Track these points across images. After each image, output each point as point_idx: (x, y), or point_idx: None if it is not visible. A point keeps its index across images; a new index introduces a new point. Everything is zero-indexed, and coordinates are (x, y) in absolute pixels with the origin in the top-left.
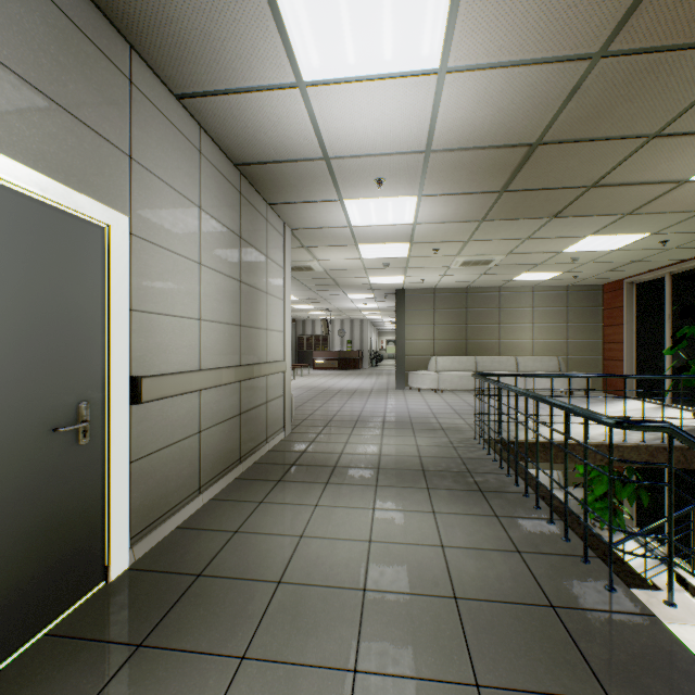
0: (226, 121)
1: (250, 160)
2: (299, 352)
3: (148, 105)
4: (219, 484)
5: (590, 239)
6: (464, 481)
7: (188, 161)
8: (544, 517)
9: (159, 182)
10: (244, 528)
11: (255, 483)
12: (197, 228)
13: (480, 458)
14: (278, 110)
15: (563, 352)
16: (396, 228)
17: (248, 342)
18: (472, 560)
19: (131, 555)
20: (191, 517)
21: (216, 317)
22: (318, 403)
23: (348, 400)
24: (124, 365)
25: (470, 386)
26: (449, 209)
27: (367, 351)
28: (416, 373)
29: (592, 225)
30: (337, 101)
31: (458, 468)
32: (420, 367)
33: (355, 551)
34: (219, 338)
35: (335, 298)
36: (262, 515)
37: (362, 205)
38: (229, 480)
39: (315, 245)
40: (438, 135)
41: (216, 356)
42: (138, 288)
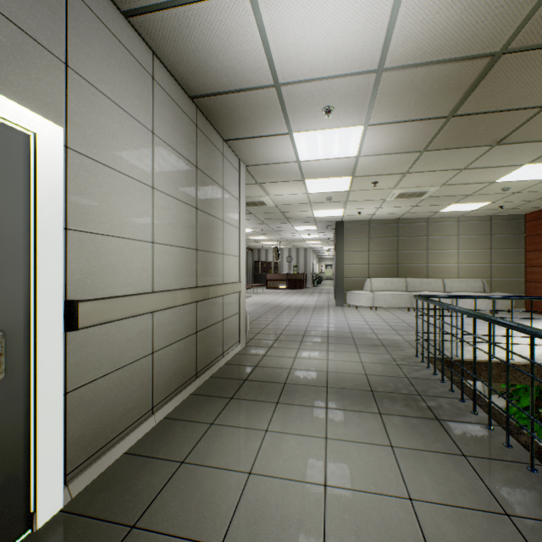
0: (176, 43)
1: (204, 91)
2: (255, 274)
3: (89, 15)
4: (174, 402)
5: (526, 167)
6: (416, 406)
7: (139, 84)
8: (521, 460)
9: (103, 99)
10: (191, 457)
11: (209, 400)
12: (149, 152)
13: (427, 379)
14: (227, 25)
15: (486, 275)
16: (340, 162)
17: (204, 265)
18: (453, 526)
19: (67, 493)
20: (141, 440)
21: (171, 241)
22: (270, 318)
23: (295, 315)
24: (56, 288)
25: (402, 304)
26: (392, 139)
27: (310, 273)
28: (353, 292)
29: (533, 152)
30: (288, 7)
31: (407, 389)
32: (357, 287)
33: (309, 500)
34: (174, 261)
35: (284, 230)
36: (211, 440)
37: (309, 138)
38: (185, 396)
39: (267, 182)
40: (393, 47)
41: (171, 278)
42: (76, 206)
